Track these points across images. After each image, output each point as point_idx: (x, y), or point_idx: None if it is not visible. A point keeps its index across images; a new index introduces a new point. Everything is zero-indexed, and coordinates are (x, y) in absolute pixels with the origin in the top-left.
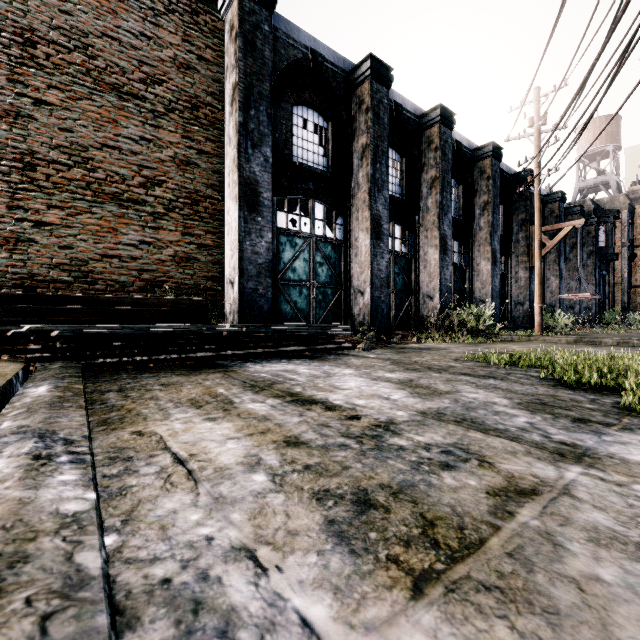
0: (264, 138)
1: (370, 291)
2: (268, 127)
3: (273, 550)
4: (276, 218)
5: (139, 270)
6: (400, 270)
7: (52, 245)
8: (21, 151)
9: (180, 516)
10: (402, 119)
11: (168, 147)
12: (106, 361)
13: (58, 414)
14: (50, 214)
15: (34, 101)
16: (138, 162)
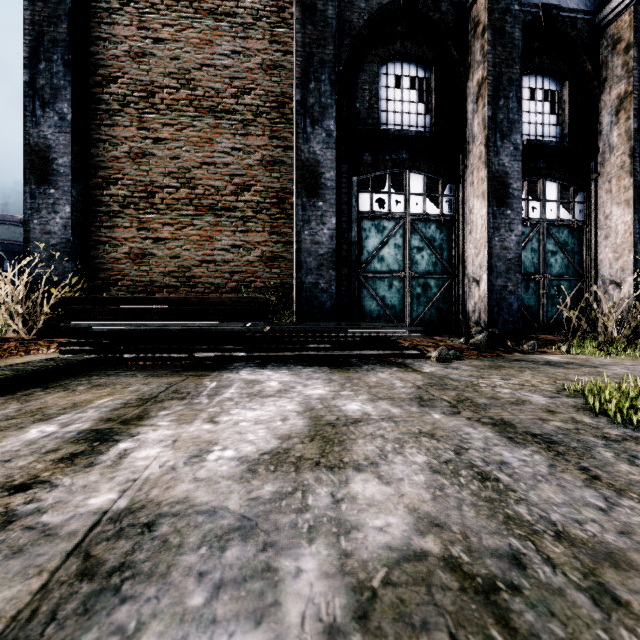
0: (326, 110)
1: (487, 278)
2: (331, 96)
3: None
4: (357, 201)
5: (231, 272)
6: (557, 246)
7: (165, 256)
8: (145, 183)
9: None
10: (558, 25)
11: (256, 151)
12: (111, 356)
13: None
14: (164, 231)
15: (154, 141)
16: (230, 172)
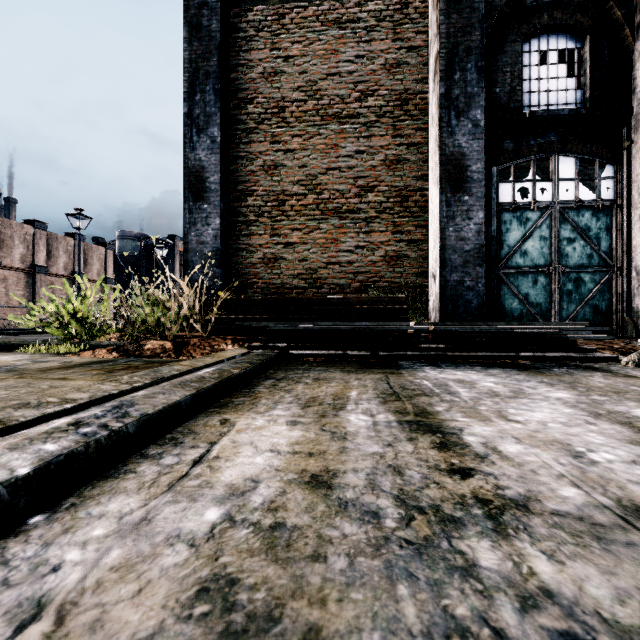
0: (472, 100)
1: None
2: (478, 84)
3: (43, 636)
4: (496, 192)
5: (354, 273)
6: None
7: (294, 260)
8: (277, 193)
9: (95, 523)
10: None
11: (379, 152)
12: (295, 352)
13: (169, 391)
14: (293, 236)
15: (284, 152)
16: (354, 175)
